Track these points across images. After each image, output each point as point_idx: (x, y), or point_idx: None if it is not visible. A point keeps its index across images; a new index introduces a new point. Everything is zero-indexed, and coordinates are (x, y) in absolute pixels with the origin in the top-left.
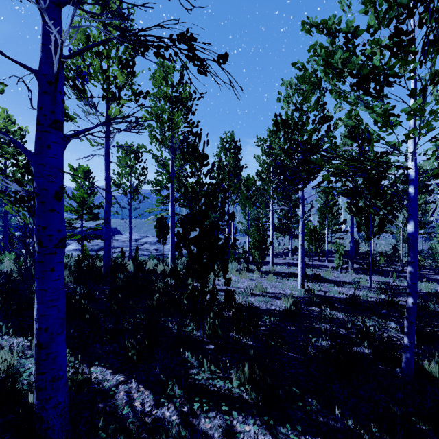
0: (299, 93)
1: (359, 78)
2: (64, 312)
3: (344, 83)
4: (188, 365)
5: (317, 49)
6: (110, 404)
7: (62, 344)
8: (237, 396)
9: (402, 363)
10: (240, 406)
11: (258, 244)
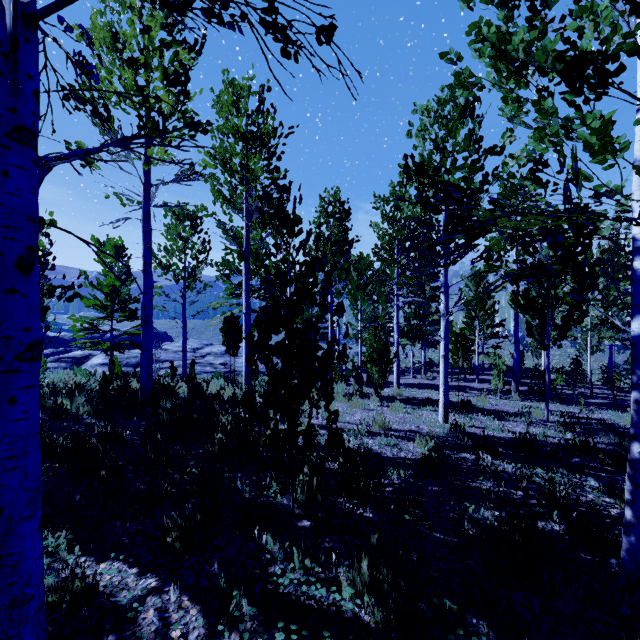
0: (441, 123)
1: (566, 62)
2: (36, 478)
3: (527, 86)
4: (268, 558)
5: (483, 28)
6: (129, 635)
7: (31, 537)
8: (351, 618)
9: (621, 552)
10: (356, 636)
11: (376, 356)
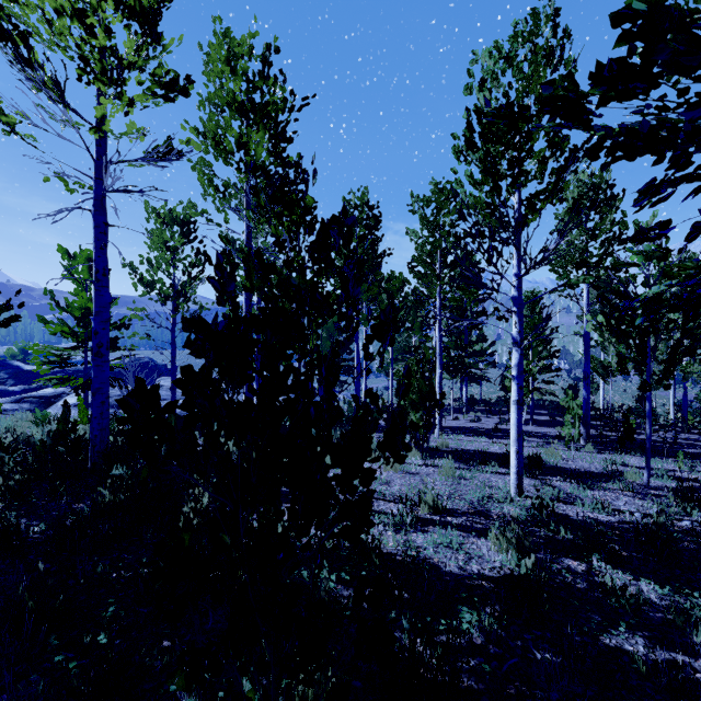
0: (517, 68)
1: None
2: None
3: None
4: None
5: None
6: None
7: None
8: None
9: None
10: None
11: (417, 398)
